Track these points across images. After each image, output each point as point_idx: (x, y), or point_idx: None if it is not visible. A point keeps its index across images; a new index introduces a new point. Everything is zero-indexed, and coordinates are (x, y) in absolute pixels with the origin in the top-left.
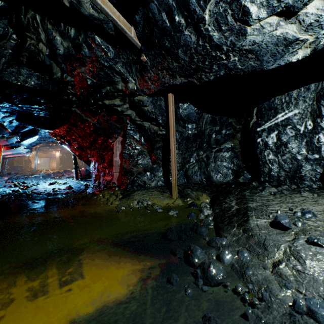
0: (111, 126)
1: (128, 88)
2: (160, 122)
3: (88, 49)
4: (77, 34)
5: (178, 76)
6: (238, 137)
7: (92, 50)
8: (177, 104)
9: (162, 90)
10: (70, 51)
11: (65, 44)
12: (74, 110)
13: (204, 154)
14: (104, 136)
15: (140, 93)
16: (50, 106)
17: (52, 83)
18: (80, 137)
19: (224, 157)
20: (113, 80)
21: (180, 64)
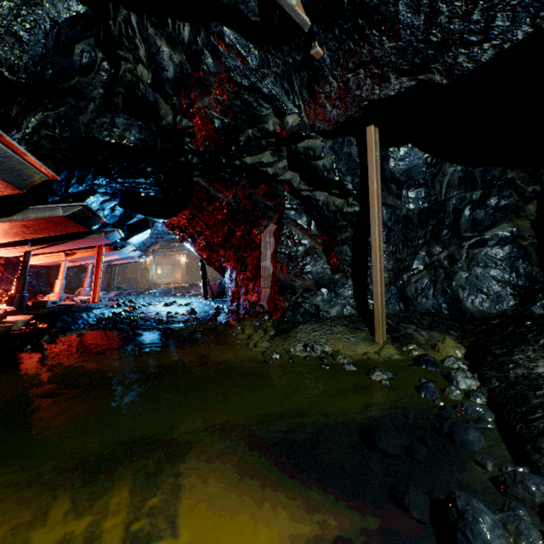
0: (256, 205)
1: (286, 126)
2: (348, 189)
3: (212, 58)
4: (193, 34)
5: (393, 75)
6: (529, 212)
7: (219, 60)
8: (385, 150)
9: (354, 118)
10: (183, 70)
11: (175, 59)
12: (197, 180)
13: (443, 253)
14: (245, 225)
15: (309, 133)
16: (161, 177)
17: (161, 137)
18: (209, 229)
19: (491, 259)
20: (257, 114)
21: (402, 41)
